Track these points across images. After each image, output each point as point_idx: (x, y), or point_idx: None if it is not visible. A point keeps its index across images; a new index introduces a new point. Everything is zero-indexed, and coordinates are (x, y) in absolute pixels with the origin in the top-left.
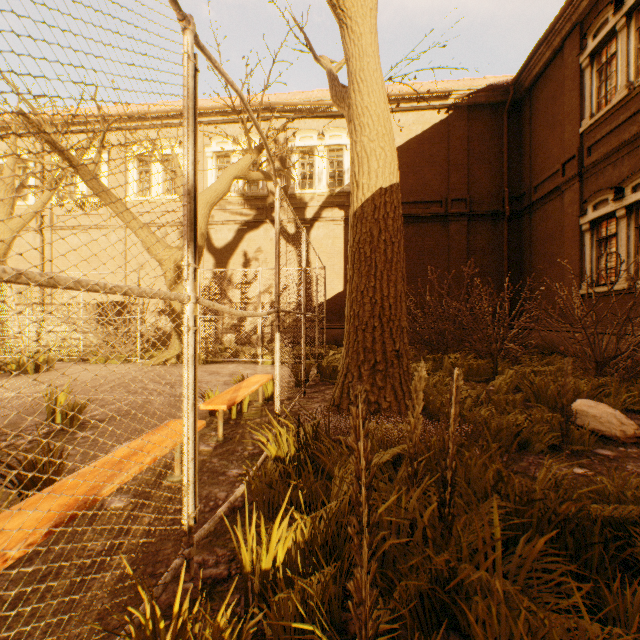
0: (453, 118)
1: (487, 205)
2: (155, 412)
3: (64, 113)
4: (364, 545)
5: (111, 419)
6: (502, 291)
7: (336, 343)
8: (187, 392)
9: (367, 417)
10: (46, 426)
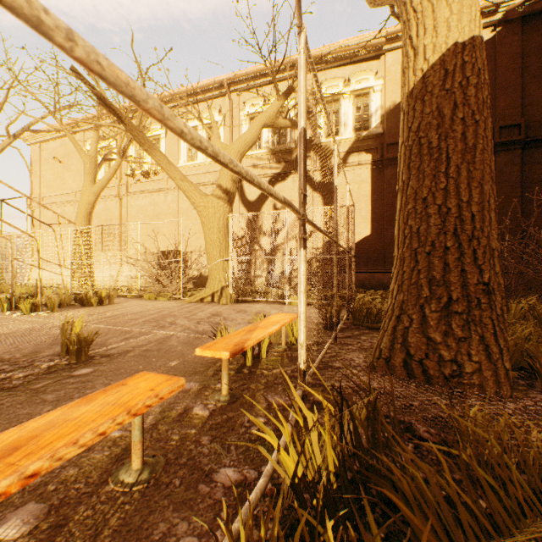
0: (502, 35)
1: None
2: (168, 350)
3: None
4: None
5: (121, 354)
6: None
7: (362, 287)
8: None
9: None
10: (58, 357)
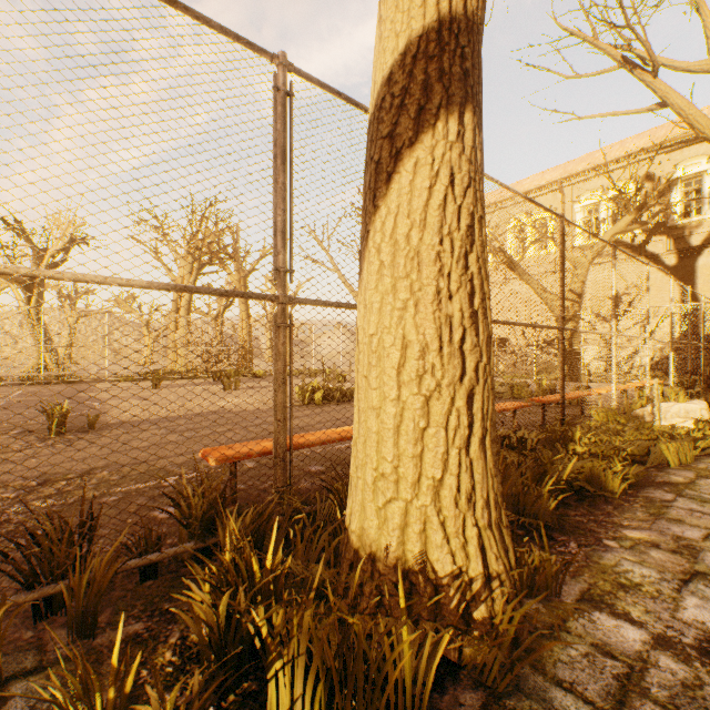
0: None
1: None
2: None
3: None
4: (707, 390)
5: None
6: None
7: None
8: (647, 362)
9: (708, 363)
10: None
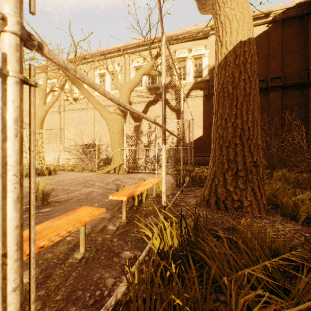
0: (272, 29)
1: (296, 79)
2: (91, 198)
3: (69, 57)
4: None
5: (66, 201)
6: (307, 132)
7: (198, 164)
8: None
9: None
10: None
